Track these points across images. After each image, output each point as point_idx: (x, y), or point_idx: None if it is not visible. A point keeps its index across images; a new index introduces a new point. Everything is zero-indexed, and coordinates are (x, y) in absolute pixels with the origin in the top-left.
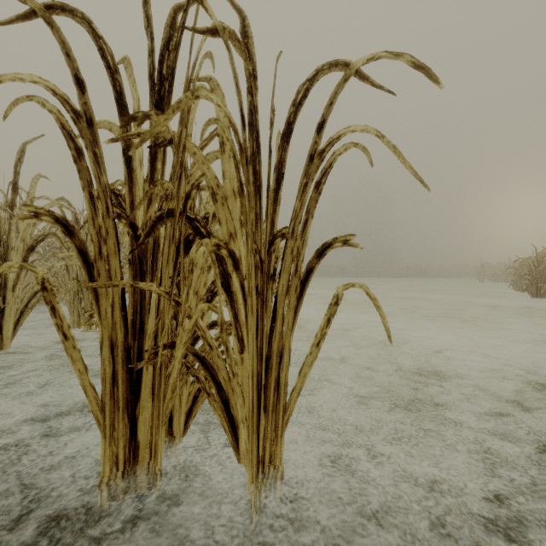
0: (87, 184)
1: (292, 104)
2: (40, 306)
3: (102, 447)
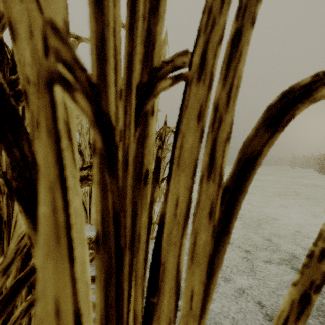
0: None
1: None
2: None
3: None
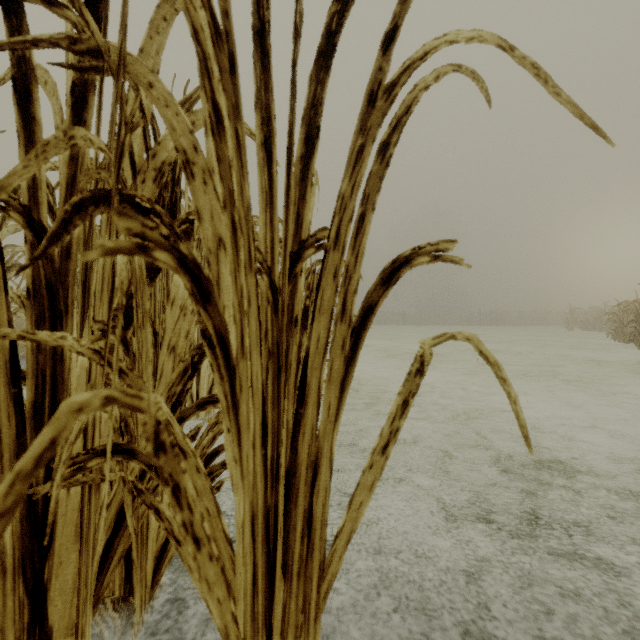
0: None
1: None
2: None
3: None
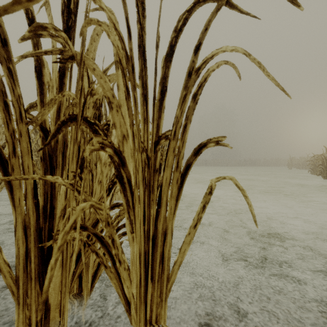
0: (1, 93)
1: (174, 30)
2: None
3: (16, 313)
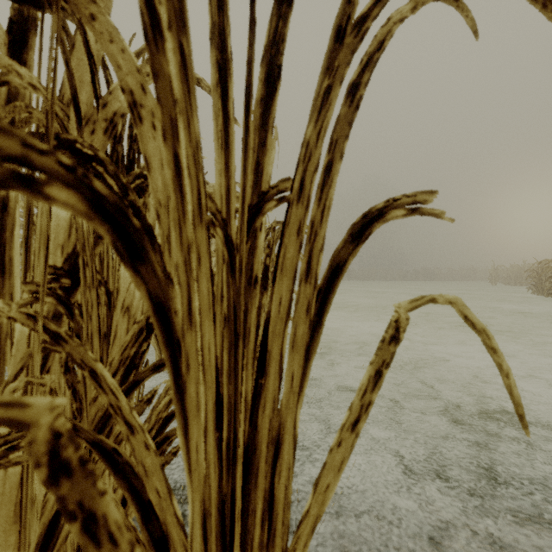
0: None
1: None
2: None
3: None
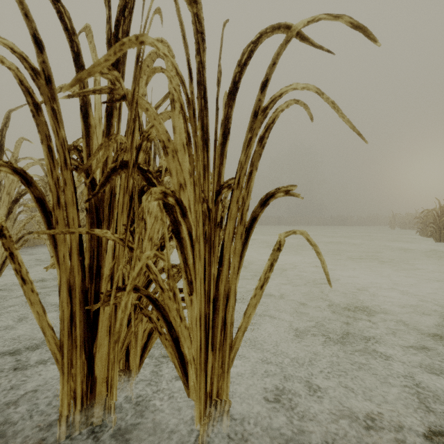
0: (45, 137)
1: (237, 64)
2: (28, 249)
3: (60, 383)
